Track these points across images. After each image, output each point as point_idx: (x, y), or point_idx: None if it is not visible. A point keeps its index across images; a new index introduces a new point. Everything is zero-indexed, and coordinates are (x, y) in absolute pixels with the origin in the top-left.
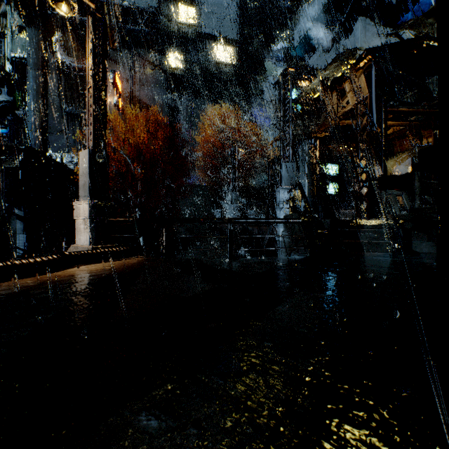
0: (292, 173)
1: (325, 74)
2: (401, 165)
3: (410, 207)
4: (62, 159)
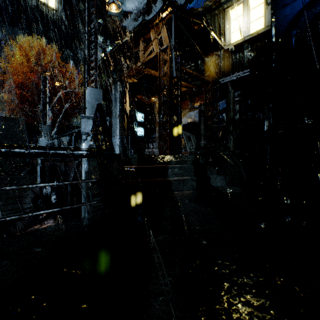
0: (99, 101)
1: None
2: (185, 117)
3: (195, 146)
4: None
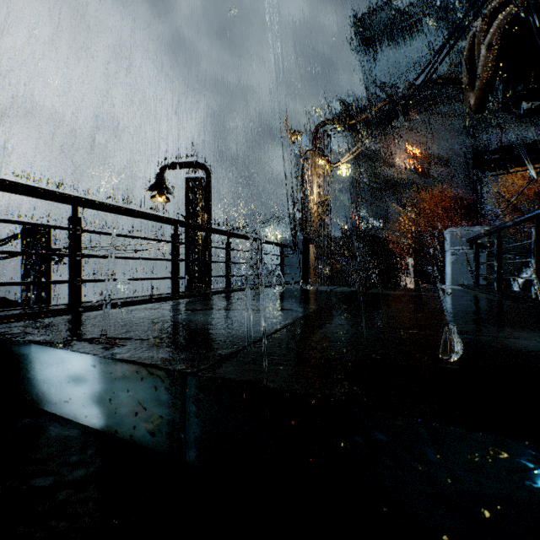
0: None
1: None
2: None
3: None
4: (372, 225)
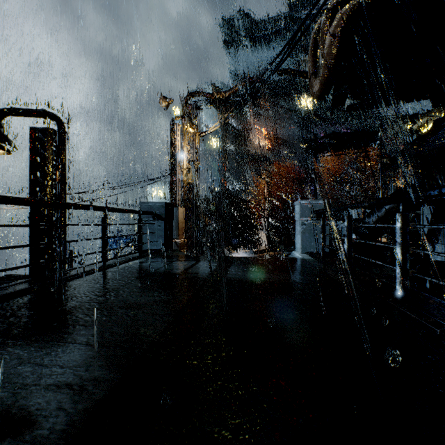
0: (359, 214)
1: (422, 121)
2: None
3: None
4: (236, 188)
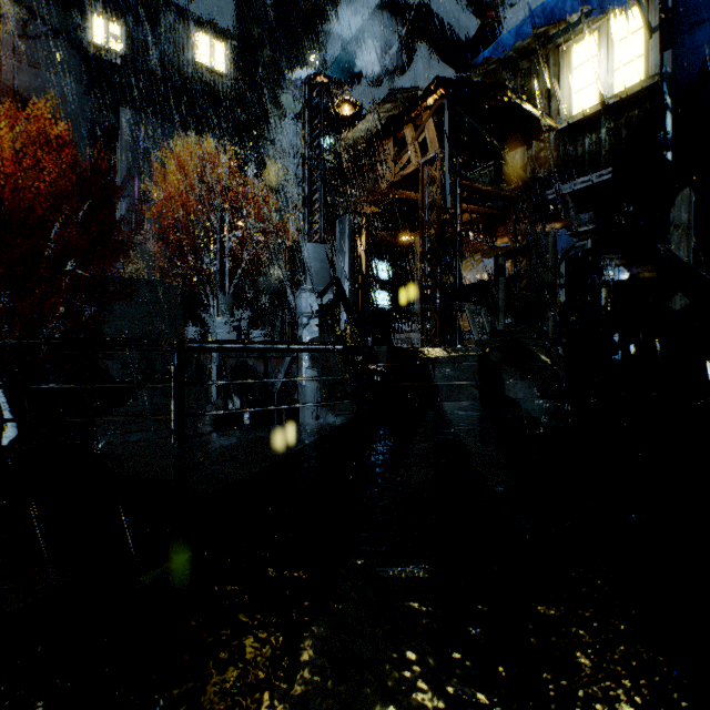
0: (325, 263)
1: (374, 119)
2: (474, 270)
3: (490, 329)
4: None
